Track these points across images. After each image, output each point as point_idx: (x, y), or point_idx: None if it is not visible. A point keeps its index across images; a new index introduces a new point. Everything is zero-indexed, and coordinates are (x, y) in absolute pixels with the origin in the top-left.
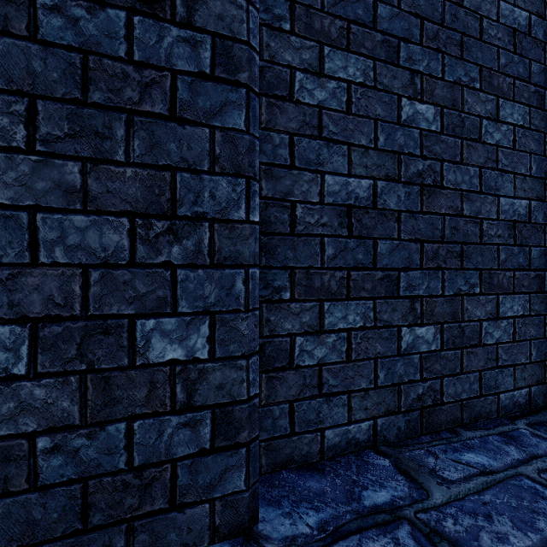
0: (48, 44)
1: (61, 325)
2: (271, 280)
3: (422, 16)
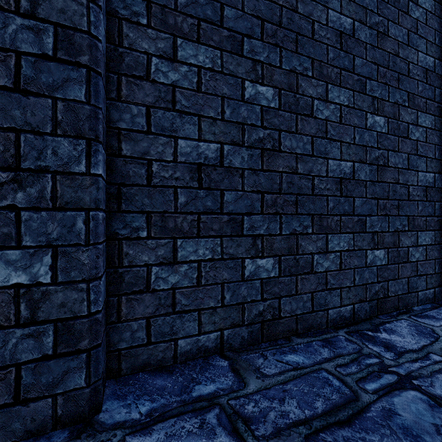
0: None
1: None
2: (130, 222)
3: (263, 18)
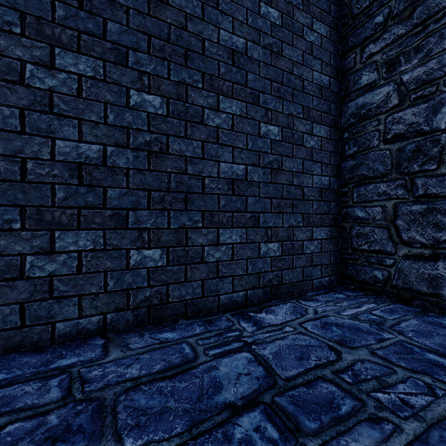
0: None
1: None
2: (1, 214)
3: (150, 34)
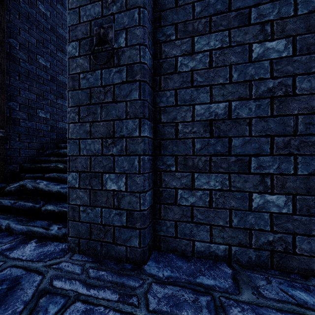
0: (82, 89)
1: (85, 174)
2: (165, 161)
3: None
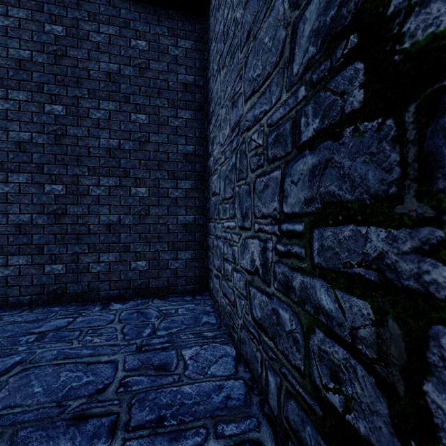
0: None
1: None
2: None
3: (56, 154)
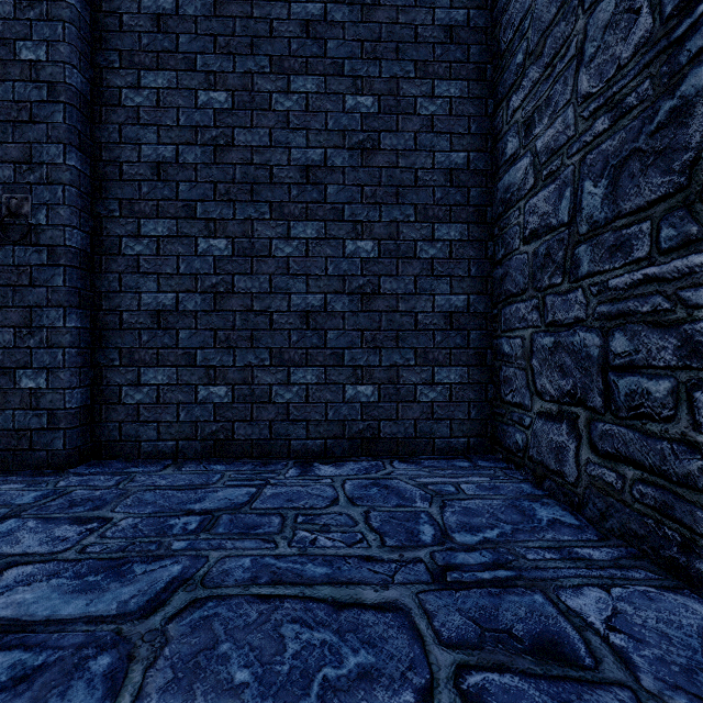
0: None
1: None
2: (108, 355)
3: (216, 182)
